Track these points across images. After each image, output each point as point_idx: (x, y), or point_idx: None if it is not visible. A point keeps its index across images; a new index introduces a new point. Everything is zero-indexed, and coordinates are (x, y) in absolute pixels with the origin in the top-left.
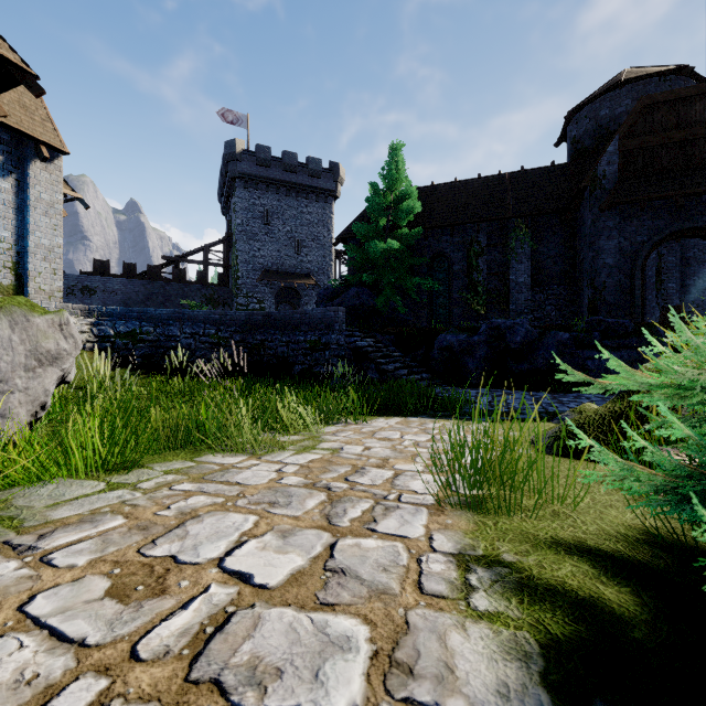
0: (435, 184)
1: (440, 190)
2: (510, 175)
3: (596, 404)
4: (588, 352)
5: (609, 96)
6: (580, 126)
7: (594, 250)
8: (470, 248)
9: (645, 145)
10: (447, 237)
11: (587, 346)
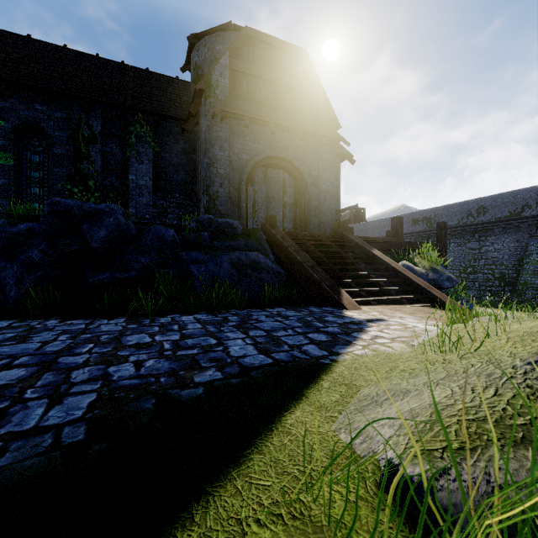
0: (31, 37)
1: (39, 46)
2: (133, 69)
3: (185, 349)
4: (194, 254)
5: (223, 34)
6: (201, 53)
7: (209, 157)
8: (78, 130)
9: (249, 72)
10: (43, 107)
11: (196, 249)
